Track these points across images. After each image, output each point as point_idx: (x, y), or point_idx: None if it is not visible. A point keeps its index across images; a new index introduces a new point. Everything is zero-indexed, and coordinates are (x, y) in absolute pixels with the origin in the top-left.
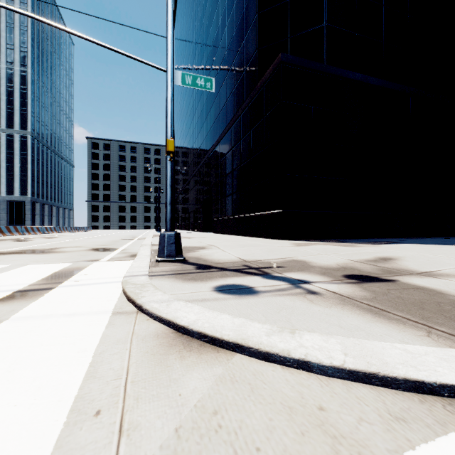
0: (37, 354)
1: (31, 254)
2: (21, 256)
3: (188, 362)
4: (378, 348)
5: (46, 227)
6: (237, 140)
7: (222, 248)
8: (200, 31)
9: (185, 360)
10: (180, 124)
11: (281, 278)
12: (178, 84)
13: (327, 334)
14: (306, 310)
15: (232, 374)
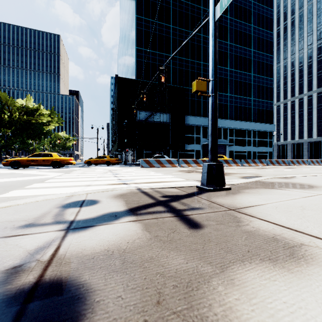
0: (51, 191)
1: None
2: None
3: None
4: None
5: (311, 160)
6: None
7: None
8: None
9: None
10: None
11: (106, 218)
12: (218, 17)
13: None
14: (0, 217)
15: None
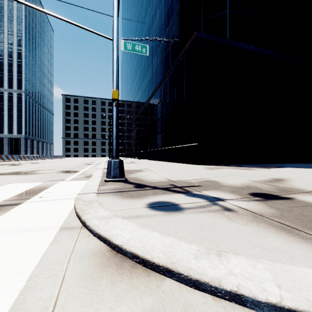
0: None
1: (16, 175)
2: (9, 176)
3: (119, 289)
4: (310, 278)
5: (33, 156)
6: (165, 94)
7: (154, 171)
8: (139, 20)
9: (115, 287)
10: (126, 84)
11: (200, 195)
12: (122, 49)
13: (252, 256)
14: (226, 227)
15: (162, 308)
